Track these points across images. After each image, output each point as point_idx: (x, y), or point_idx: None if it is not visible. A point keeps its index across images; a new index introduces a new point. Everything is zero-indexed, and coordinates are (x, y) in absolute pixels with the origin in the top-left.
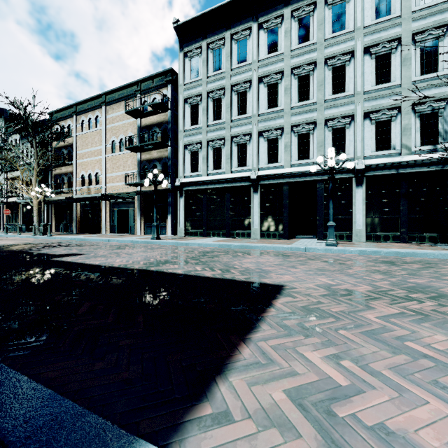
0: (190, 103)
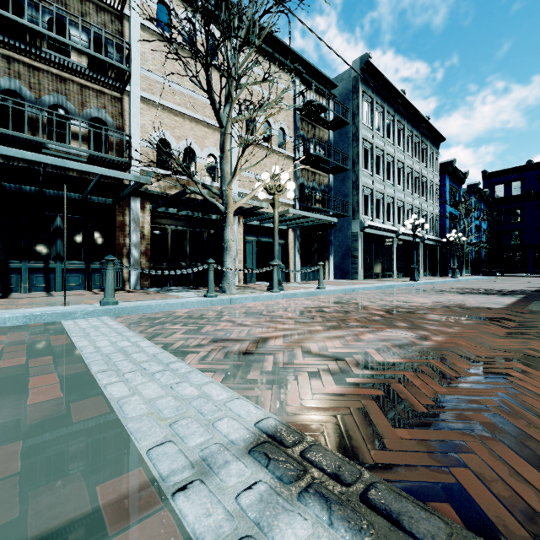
0: (364, 145)
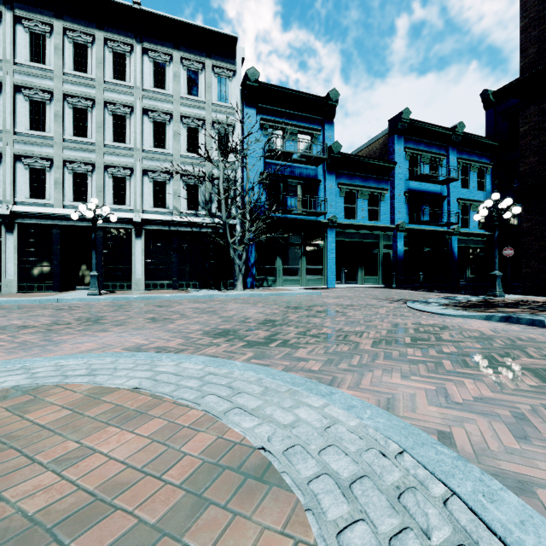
0: None
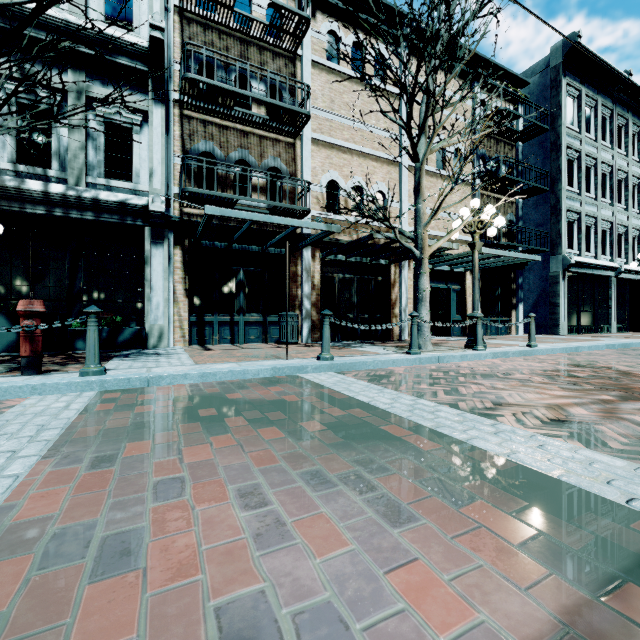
0: (568, 155)
